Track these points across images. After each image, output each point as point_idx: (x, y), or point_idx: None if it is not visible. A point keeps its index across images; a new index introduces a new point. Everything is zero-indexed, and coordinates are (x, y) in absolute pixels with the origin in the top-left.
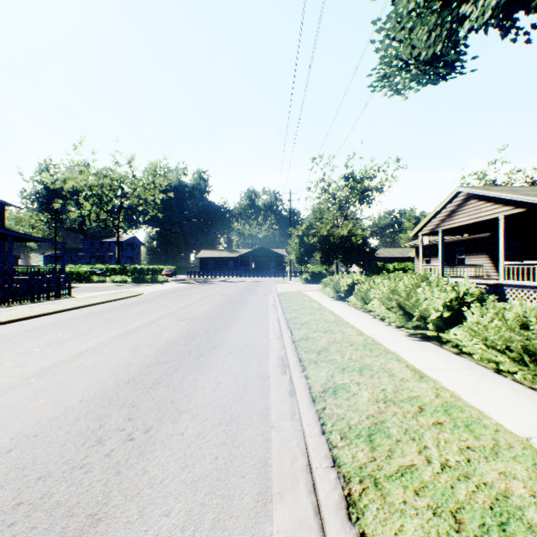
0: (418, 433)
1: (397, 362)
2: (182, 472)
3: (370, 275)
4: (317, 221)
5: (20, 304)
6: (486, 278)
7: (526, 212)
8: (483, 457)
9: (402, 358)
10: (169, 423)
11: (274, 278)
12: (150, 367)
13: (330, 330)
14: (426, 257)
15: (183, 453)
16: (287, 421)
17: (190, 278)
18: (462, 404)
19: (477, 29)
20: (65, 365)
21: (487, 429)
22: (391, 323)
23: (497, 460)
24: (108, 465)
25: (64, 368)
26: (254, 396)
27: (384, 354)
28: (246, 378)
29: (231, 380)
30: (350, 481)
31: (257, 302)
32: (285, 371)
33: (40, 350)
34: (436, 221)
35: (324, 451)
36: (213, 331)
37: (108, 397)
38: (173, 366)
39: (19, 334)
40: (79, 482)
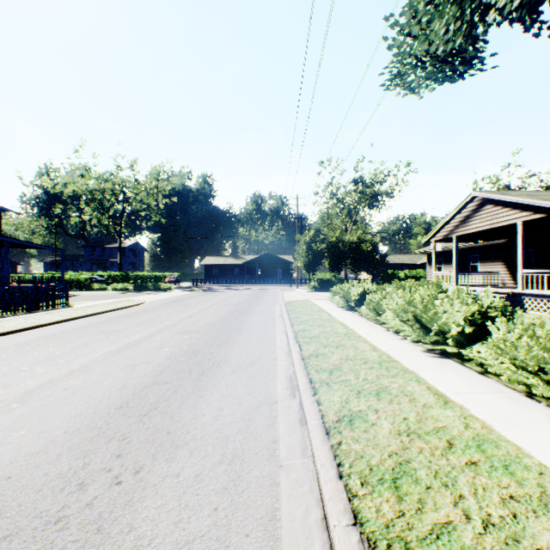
0: (450, 477)
1: (417, 384)
2: (175, 530)
3: (380, 283)
4: (325, 226)
5: (14, 315)
6: (502, 287)
7: (546, 218)
8: (531, 511)
9: (422, 379)
10: (163, 461)
11: (281, 286)
12: (146, 389)
13: (341, 344)
14: (438, 264)
15: (177, 502)
16: (298, 458)
17: (194, 285)
18: (496, 437)
19: (500, 22)
20: (53, 386)
21: (529, 471)
22: (407, 337)
23: (548, 515)
24: (88, 519)
25: (51, 390)
26: (260, 425)
27: (402, 374)
28: (251, 403)
29: (234, 405)
30: (376, 546)
31: (263, 312)
32: (294, 393)
33: (28, 368)
34: (450, 226)
35: (342, 503)
36: (216, 346)
37: (97, 427)
38: (171, 387)
39: (9, 349)
40: (51, 543)
